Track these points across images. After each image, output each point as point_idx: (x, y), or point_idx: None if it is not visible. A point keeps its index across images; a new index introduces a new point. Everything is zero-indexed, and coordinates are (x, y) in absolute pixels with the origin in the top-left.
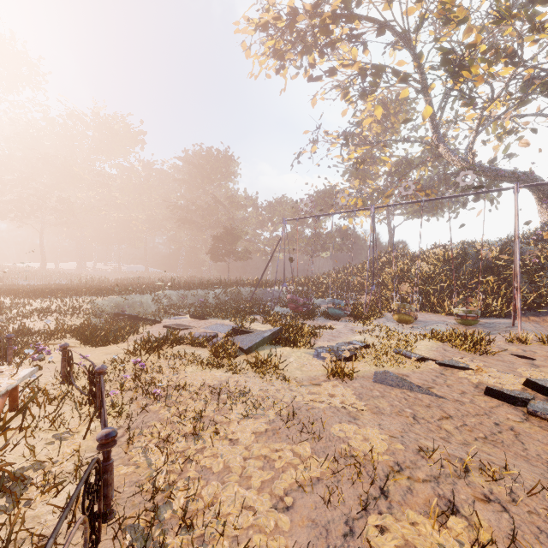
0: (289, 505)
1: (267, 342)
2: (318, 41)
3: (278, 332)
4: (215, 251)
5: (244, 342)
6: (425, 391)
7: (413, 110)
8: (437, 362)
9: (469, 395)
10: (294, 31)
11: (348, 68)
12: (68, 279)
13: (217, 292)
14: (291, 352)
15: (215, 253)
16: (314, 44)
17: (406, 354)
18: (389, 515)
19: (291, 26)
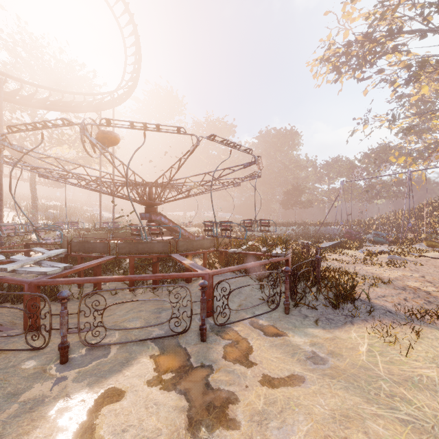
0: (347, 260)
1: (333, 247)
2: (367, 60)
3: (339, 243)
4: (285, 202)
5: (322, 245)
6: (410, 261)
7: None
8: (430, 257)
9: (434, 264)
10: (349, 54)
11: (395, 65)
12: None
13: (293, 228)
14: (347, 251)
15: (285, 204)
16: (364, 62)
17: (413, 254)
18: (371, 262)
19: (346, 53)
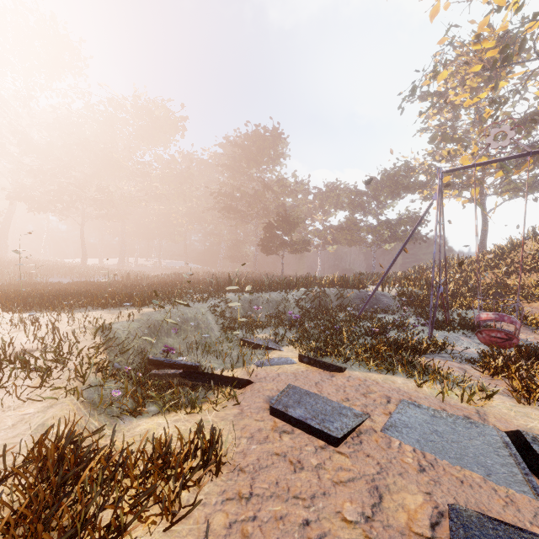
0: None
1: None
2: None
3: None
4: (266, 242)
5: None
6: None
7: (531, 49)
8: None
9: None
10: None
11: None
12: (102, 275)
13: (295, 296)
14: None
15: (267, 245)
16: None
17: None
18: None
19: None
